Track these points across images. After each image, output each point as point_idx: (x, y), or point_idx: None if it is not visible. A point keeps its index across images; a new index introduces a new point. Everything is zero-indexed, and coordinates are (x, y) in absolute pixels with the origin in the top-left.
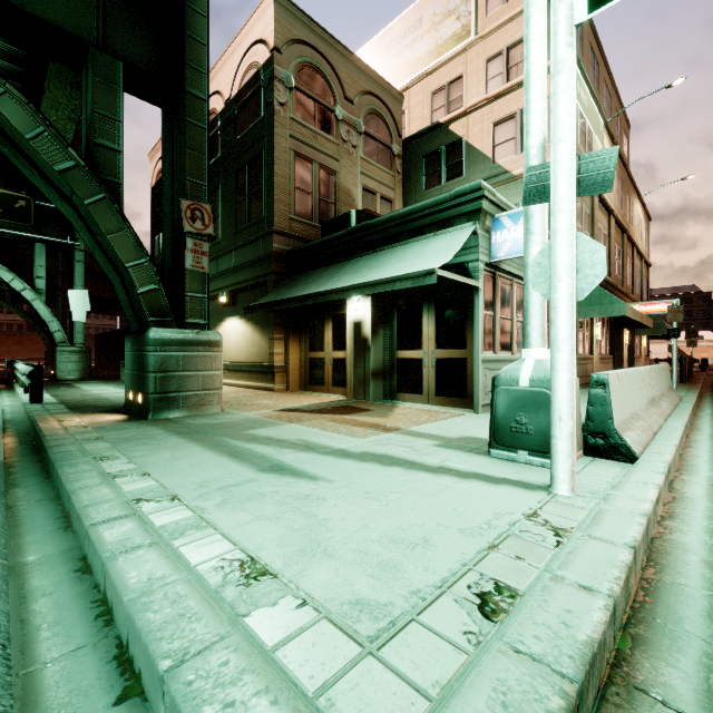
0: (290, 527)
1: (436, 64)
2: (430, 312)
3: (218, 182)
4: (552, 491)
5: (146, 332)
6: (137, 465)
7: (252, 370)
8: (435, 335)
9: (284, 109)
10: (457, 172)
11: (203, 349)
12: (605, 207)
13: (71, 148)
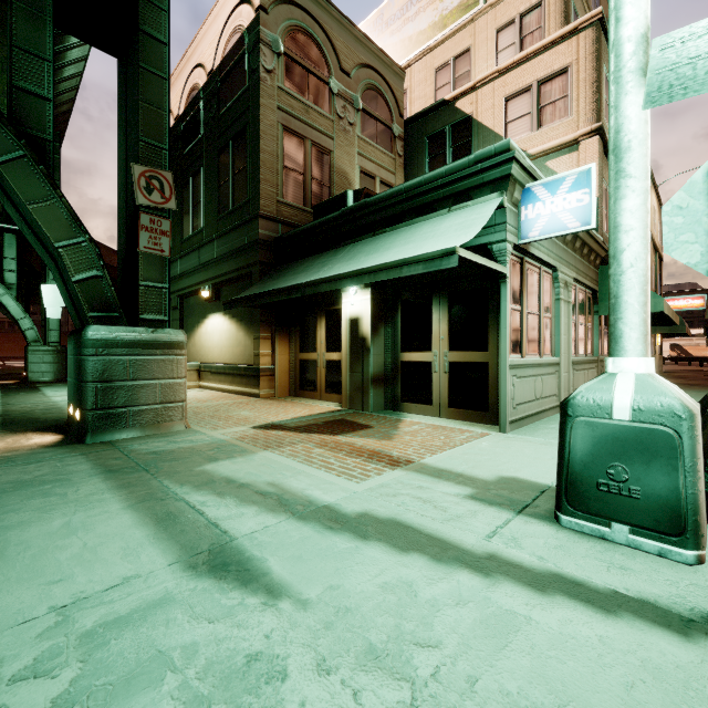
0: None
1: (440, 37)
2: (442, 306)
3: (201, 164)
4: None
5: (83, 331)
6: None
7: (236, 373)
8: (447, 334)
9: (271, 77)
10: (464, 153)
11: (161, 351)
12: None
13: None
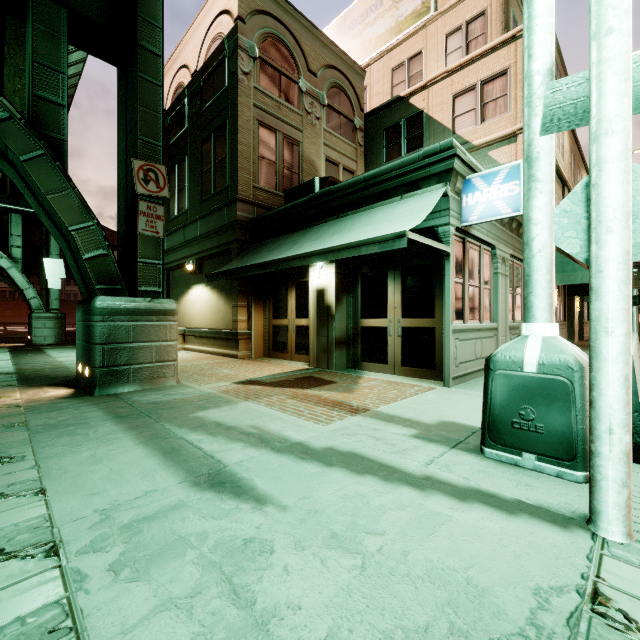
0: (205, 636)
1: (396, 40)
2: (396, 279)
3: (185, 153)
4: (596, 533)
5: (92, 301)
6: (39, 472)
7: (217, 337)
8: (400, 303)
9: (248, 78)
10: (417, 143)
11: (156, 318)
12: (560, 178)
13: (4, 98)
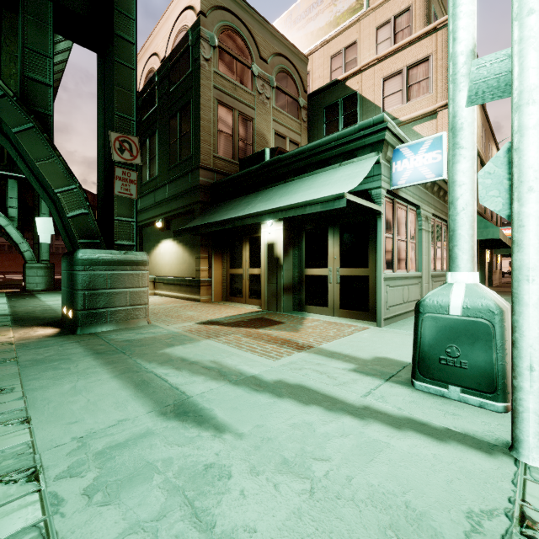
0: None
1: (334, 32)
2: (335, 235)
3: (156, 127)
4: (518, 459)
5: (75, 253)
6: (26, 403)
7: (182, 284)
8: (339, 255)
9: (209, 64)
10: (352, 120)
11: (130, 268)
12: None
13: None
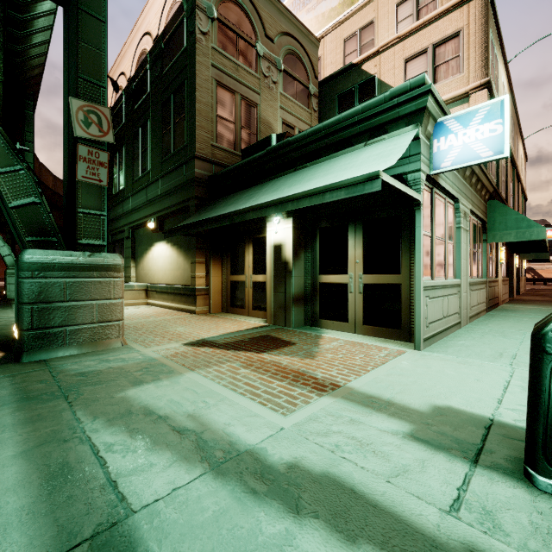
0: None
1: (348, 12)
2: (357, 233)
3: (148, 116)
4: None
5: (19, 254)
6: None
7: (176, 292)
8: (362, 259)
9: (206, 38)
10: None
11: (98, 274)
12: None
13: None
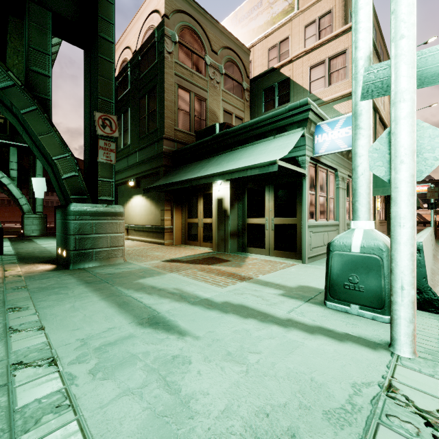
0: (151, 409)
1: (271, 30)
2: (270, 192)
3: (128, 106)
4: (394, 352)
5: (68, 206)
6: (39, 317)
7: (150, 230)
8: (273, 208)
9: (171, 56)
10: (285, 99)
11: (110, 218)
12: (382, 123)
13: (10, 72)
